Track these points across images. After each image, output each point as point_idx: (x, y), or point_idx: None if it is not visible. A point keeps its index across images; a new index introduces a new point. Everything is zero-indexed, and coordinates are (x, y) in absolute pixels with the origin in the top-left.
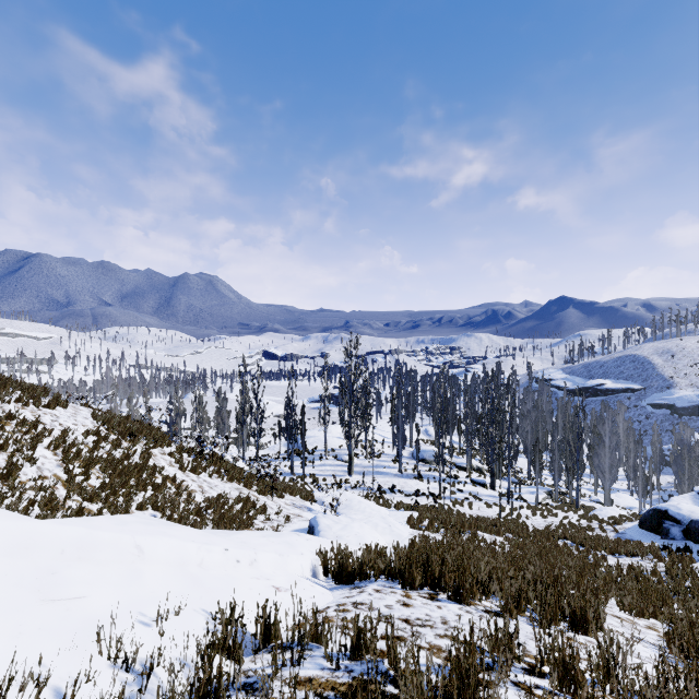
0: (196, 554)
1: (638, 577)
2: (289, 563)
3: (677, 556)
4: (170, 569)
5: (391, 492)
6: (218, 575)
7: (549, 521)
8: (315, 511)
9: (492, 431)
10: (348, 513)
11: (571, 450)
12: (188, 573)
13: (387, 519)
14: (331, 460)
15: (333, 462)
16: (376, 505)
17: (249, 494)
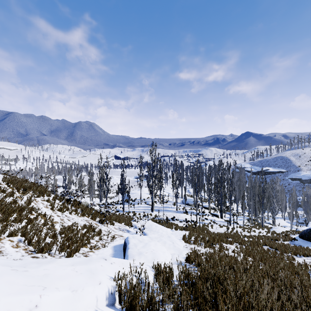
0: None
1: None
2: (82, 298)
3: None
4: None
5: (172, 220)
6: None
7: (252, 234)
8: (131, 232)
9: (221, 190)
10: (149, 233)
11: (260, 199)
12: None
13: (171, 237)
14: (143, 204)
15: (144, 205)
16: (165, 227)
17: (93, 223)
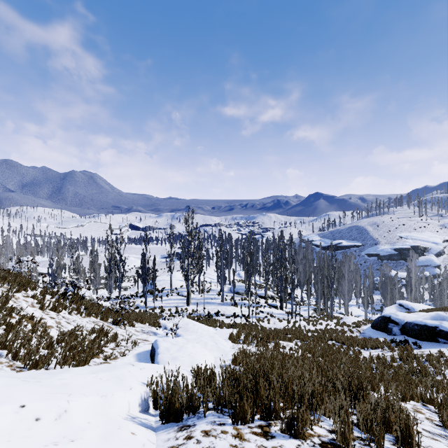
0: None
1: (385, 364)
2: (113, 403)
3: (403, 347)
4: None
5: (216, 315)
6: None
7: (318, 328)
8: (159, 335)
9: (281, 272)
10: (185, 334)
11: (328, 282)
12: None
13: (214, 337)
14: (175, 296)
15: (176, 297)
16: (206, 326)
17: (104, 325)
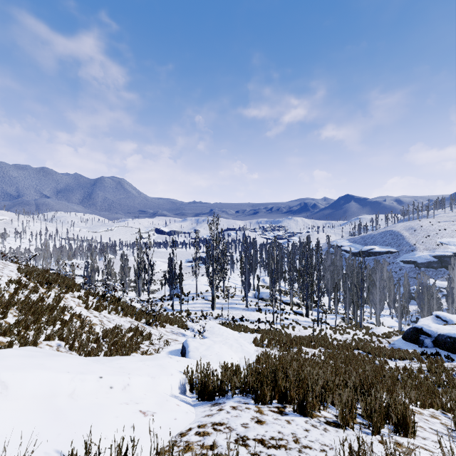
0: (68, 384)
1: (411, 375)
2: (160, 383)
3: (433, 359)
4: (34, 404)
5: (241, 320)
6: (87, 404)
7: (345, 337)
8: (187, 336)
9: (306, 279)
10: (211, 337)
11: (357, 290)
12: (53, 407)
13: (239, 340)
14: (200, 300)
15: (201, 301)
16: (231, 330)
17: (139, 325)
